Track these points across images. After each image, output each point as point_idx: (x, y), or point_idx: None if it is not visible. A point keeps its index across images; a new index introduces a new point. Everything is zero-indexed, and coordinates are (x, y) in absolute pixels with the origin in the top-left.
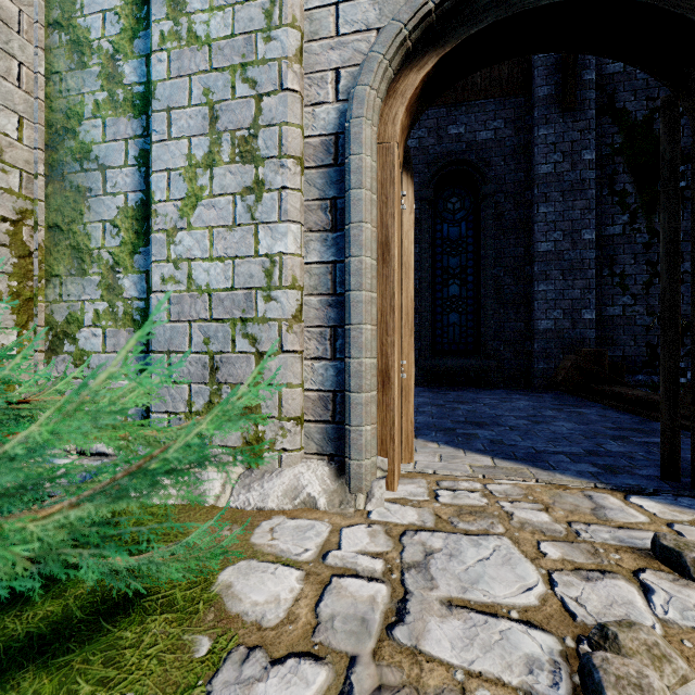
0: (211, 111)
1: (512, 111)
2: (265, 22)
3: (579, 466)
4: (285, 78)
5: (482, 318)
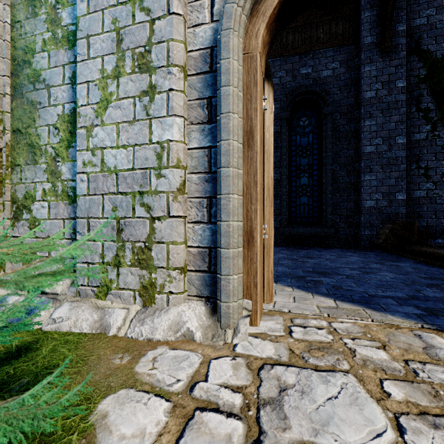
0: (117, 35)
1: (345, 55)
2: None
3: (405, 308)
4: (171, 5)
5: (324, 200)
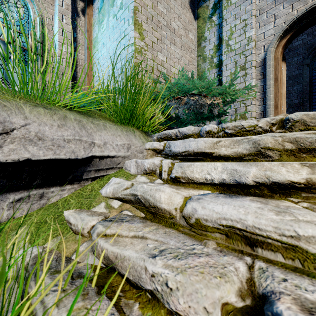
0: (235, 63)
1: None
2: (247, 42)
3: None
4: (252, 52)
5: None
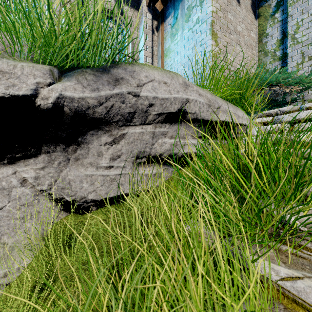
0: (302, 54)
1: None
2: None
3: None
4: None
5: None
